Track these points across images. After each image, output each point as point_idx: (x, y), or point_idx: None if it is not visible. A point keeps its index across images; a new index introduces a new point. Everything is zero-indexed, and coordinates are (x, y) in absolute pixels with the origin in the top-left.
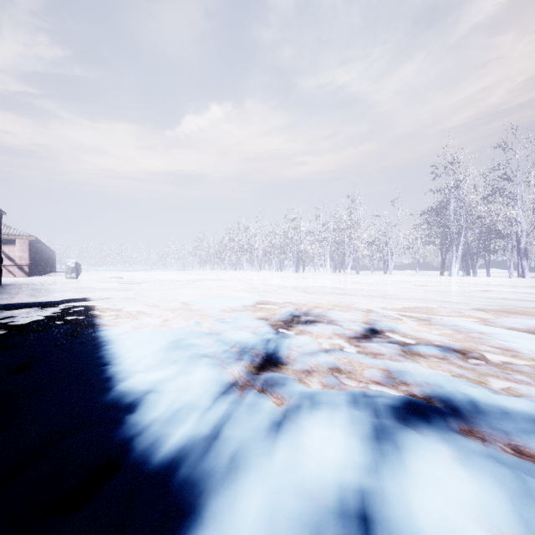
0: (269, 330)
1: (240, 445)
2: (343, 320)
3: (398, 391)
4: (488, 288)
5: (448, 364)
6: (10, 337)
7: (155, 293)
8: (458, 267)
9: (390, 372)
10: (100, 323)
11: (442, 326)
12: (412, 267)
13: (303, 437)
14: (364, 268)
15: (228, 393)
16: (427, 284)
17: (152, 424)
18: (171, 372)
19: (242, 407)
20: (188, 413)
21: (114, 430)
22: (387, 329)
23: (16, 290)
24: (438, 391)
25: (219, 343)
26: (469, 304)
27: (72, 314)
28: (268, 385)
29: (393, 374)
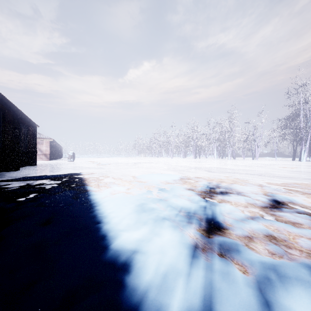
0: (200, 199)
1: None
2: (247, 192)
3: None
4: None
5: None
6: (40, 198)
7: (116, 171)
8: (306, 155)
9: None
10: (90, 190)
11: None
12: (270, 155)
13: None
14: (237, 156)
15: (197, 257)
16: (288, 166)
17: (148, 290)
18: (145, 232)
19: (216, 275)
20: (174, 279)
21: (119, 294)
22: (287, 201)
23: (43, 168)
24: None
25: (169, 208)
26: None
27: (73, 183)
28: (225, 250)
29: None
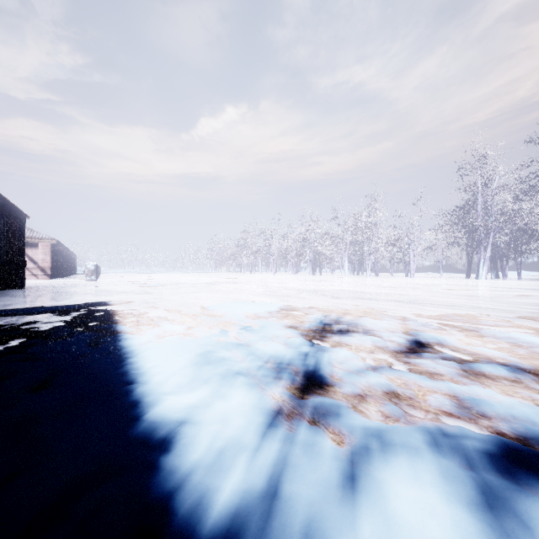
0: (303, 342)
1: (311, 514)
2: (380, 330)
3: (479, 427)
4: (526, 293)
5: (525, 390)
6: (31, 346)
7: (174, 297)
8: (486, 269)
9: (460, 399)
10: (122, 331)
11: (496, 338)
12: (434, 270)
13: (390, 501)
14: (383, 270)
15: (275, 425)
16: (456, 288)
17: (193, 471)
18: (205, 394)
19: (297, 447)
20: (234, 456)
21: (149, 479)
22: (434, 342)
23: (38, 293)
24: (535, 430)
25: (251, 357)
26: (513, 312)
27: (93, 320)
28: (320, 415)
29: (464, 402)
